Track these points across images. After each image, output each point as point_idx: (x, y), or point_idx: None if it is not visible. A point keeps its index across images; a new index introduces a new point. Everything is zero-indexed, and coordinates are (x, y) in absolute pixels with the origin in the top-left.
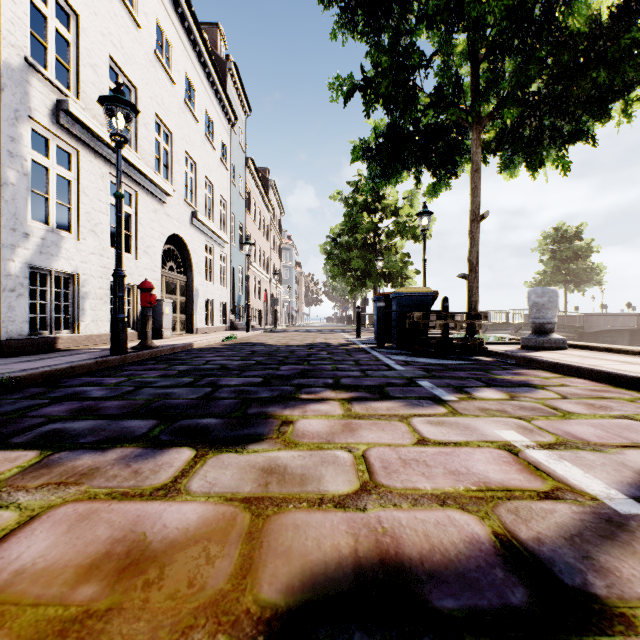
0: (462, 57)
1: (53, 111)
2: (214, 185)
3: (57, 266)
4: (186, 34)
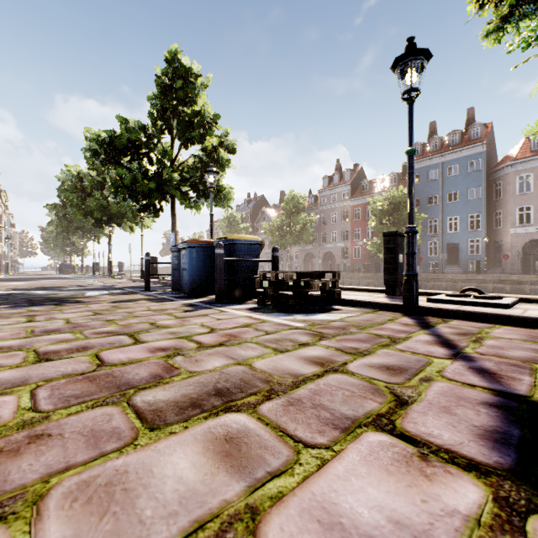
0: None
1: None
2: None
3: None
4: None
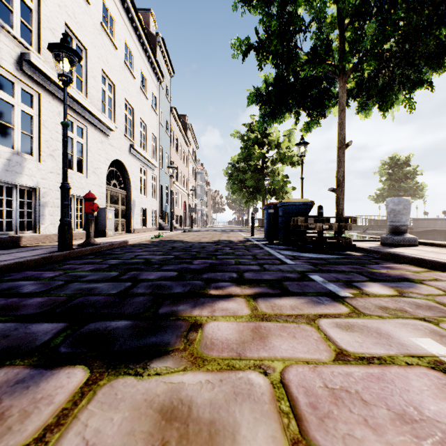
0: (330, 27)
1: (17, 61)
2: (147, 125)
3: (21, 181)
4: (126, 13)
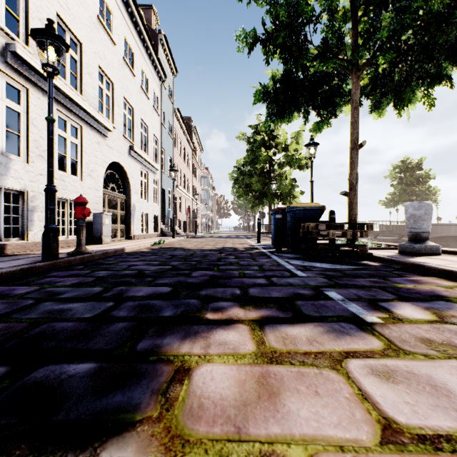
0: (341, 21)
1: (2, 52)
2: (148, 126)
3: (6, 184)
4: (125, 7)
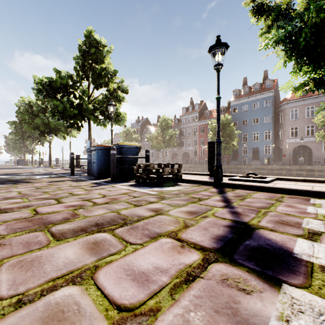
0: None
1: None
2: None
3: None
4: None
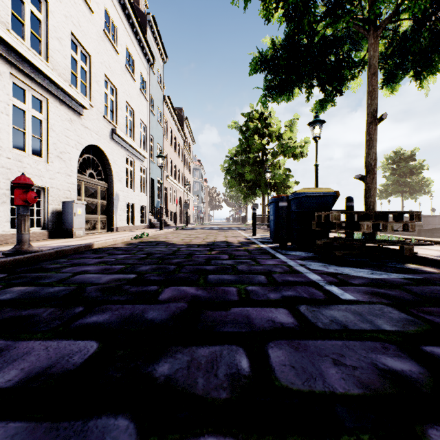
0: None
1: None
2: (134, 110)
3: None
4: None
